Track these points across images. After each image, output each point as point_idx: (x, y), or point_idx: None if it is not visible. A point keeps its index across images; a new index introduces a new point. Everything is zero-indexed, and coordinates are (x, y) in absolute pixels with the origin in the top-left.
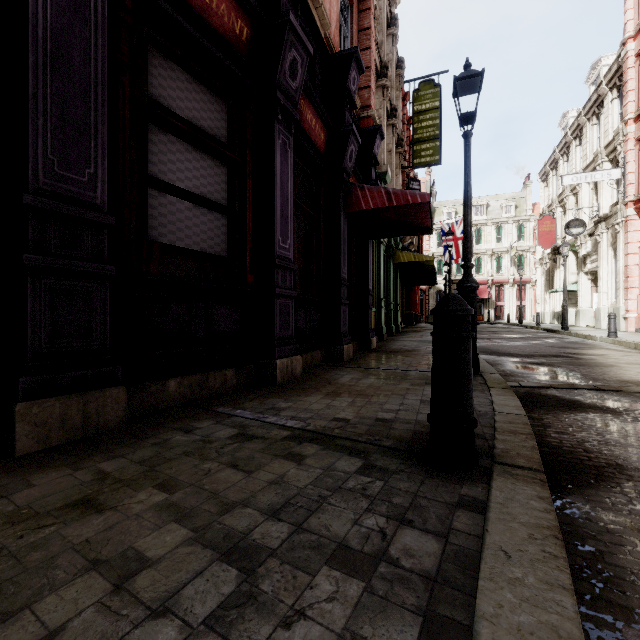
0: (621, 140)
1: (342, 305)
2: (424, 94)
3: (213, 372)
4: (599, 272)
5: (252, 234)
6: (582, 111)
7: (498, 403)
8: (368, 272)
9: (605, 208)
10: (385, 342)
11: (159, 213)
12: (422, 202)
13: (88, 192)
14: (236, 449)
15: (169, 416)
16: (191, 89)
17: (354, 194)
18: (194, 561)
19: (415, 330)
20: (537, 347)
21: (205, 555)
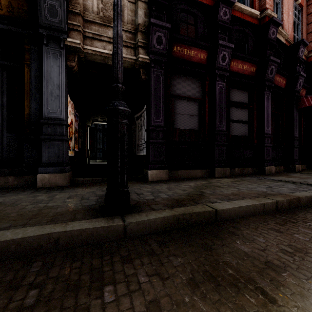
0: None
1: (294, 148)
2: None
3: (245, 168)
4: None
5: (256, 128)
6: None
7: None
8: None
9: None
10: None
11: (232, 128)
12: None
13: (223, 128)
14: (260, 180)
15: (237, 176)
16: (239, 93)
17: (301, 100)
18: (260, 185)
19: None
20: None
21: (262, 185)
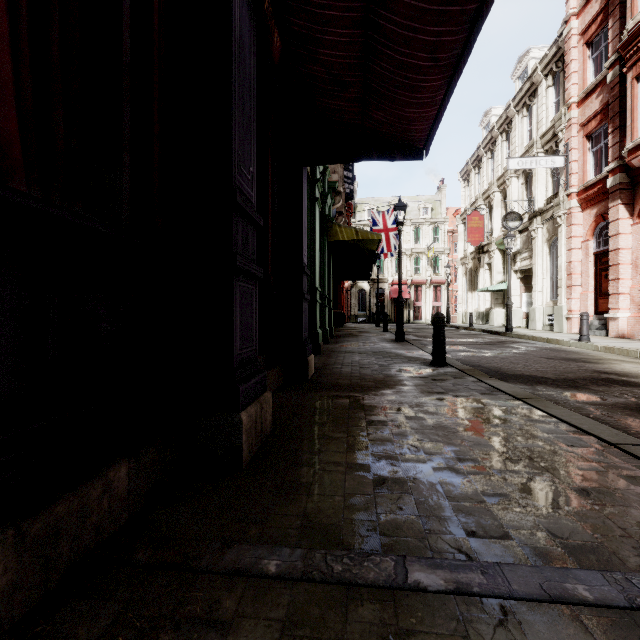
0: (563, 126)
1: (238, 276)
2: None
3: None
4: (534, 270)
5: None
6: (512, 102)
7: None
8: (302, 228)
9: (540, 202)
10: (324, 357)
11: None
12: (461, 5)
13: None
14: None
15: None
16: None
17: None
18: None
19: (350, 333)
20: (537, 360)
21: None
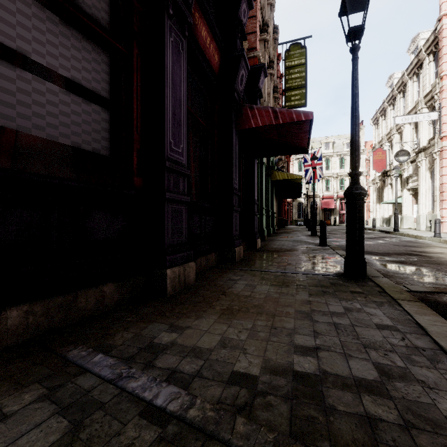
0: (437, 91)
1: (234, 212)
2: (293, 53)
3: (84, 290)
4: (419, 189)
5: (140, 134)
6: (405, 72)
7: (434, 331)
8: (254, 185)
9: (424, 142)
10: (266, 242)
11: (1, 88)
12: (304, 121)
13: None
14: None
15: None
16: None
17: (244, 113)
18: None
19: (286, 231)
20: (386, 246)
21: None
